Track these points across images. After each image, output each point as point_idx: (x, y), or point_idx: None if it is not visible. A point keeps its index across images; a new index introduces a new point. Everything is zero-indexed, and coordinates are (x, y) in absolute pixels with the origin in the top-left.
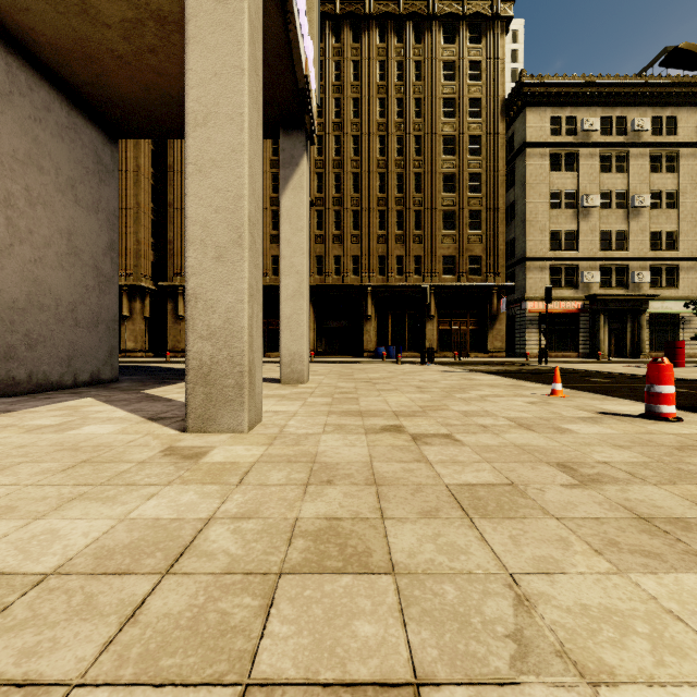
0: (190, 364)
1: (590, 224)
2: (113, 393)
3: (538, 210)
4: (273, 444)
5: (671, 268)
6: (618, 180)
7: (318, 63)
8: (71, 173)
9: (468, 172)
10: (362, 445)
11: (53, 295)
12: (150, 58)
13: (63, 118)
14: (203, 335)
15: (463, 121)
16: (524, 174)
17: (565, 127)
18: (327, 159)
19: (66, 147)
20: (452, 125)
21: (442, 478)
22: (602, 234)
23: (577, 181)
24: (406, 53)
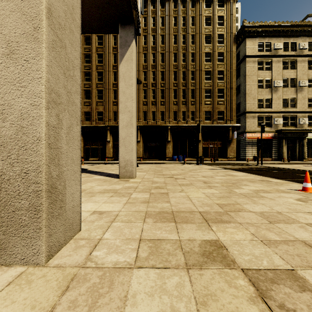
0: None
1: (278, 95)
2: None
3: (252, 88)
4: None
5: None
6: (291, 73)
7: None
8: None
9: (217, 70)
10: None
11: None
12: None
13: None
14: None
15: (215, 45)
16: (245, 71)
17: (265, 48)
18: (148, 64)
19: None
20: (209, 47)
21: None
22: (284, 100)
23: (271, 74)
24: (187, 13)
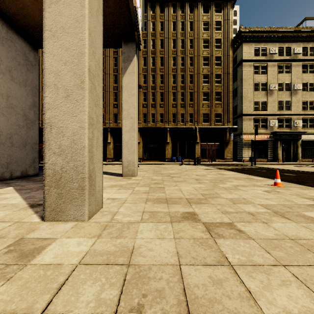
0: (46, 172)
1: (273, 98)
2: (28, 183)
3: (248, 92)
4: (101, 236)
5: (312, 119)
6: (286, 77)
7: (142, 9)
8: (9, 64)
9: (215, 74)
10: (169, 238)
11: None
12: None
13: (4, 33)
14: (55, 152)
15: (212, 49)
16: (241, 75)
17: (261, 52)
18: (148, 68)
19: (6, 49)
20: (207, 52)
21: (257, 301)
22: (279, 103)
23: (267, 78)
24: (186, 18)
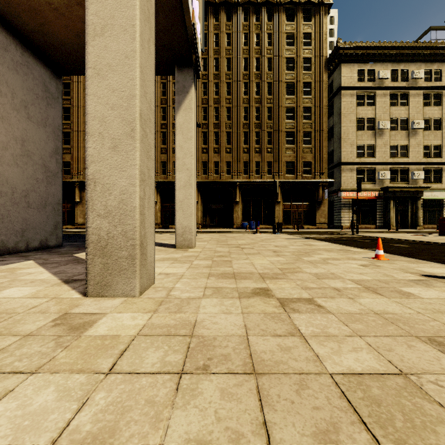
0: (89, 238)
1: (384, 141)
2: (51, 256)
3: (349, 131)
4: (158, 311)
5: (437, 169)
6: (402, 111)
7: (202, 22)
8: (24, 97)
9: (303, 106)
10: (237, 313)
11: (10, 185)
12: (78, 10)
13: (18, 57)
14: (100, 214)
15: (299, 72)
16: (340, 108)
17: (367, 76)
18: (209, 98)
19: (20, 78)
20: (292, 75)
21: (323, 362)
22: (392, 147)
23: (375, 112)
24: (262, 28)
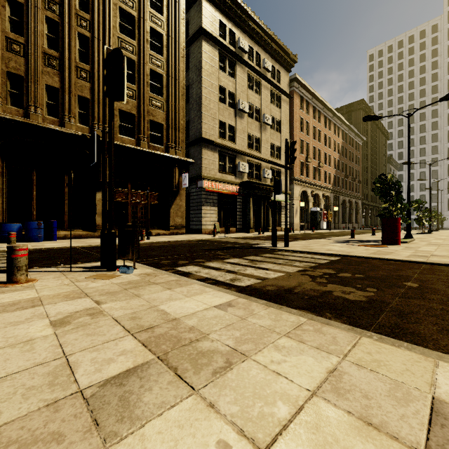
0: None
1: (243, 126)
2: None
3: (211, 98)
4: None
5: (278, 171)
6: (256, 99)
7: None
8: None
9: (150, 25)
10: None
11: None
12: None
13: None
14: None
15: None
16: (200, 59)
17: (228, 38)
18: None
19: None
20: None
21: None
22: (248, 136)
23: (235, 87)
24: None
